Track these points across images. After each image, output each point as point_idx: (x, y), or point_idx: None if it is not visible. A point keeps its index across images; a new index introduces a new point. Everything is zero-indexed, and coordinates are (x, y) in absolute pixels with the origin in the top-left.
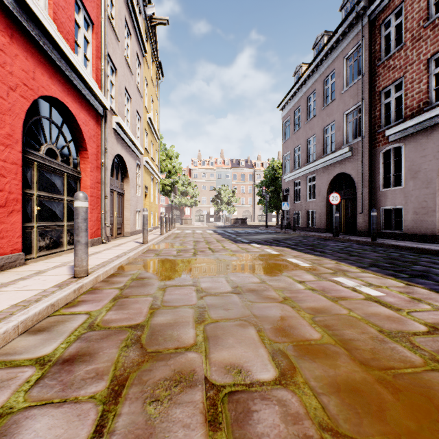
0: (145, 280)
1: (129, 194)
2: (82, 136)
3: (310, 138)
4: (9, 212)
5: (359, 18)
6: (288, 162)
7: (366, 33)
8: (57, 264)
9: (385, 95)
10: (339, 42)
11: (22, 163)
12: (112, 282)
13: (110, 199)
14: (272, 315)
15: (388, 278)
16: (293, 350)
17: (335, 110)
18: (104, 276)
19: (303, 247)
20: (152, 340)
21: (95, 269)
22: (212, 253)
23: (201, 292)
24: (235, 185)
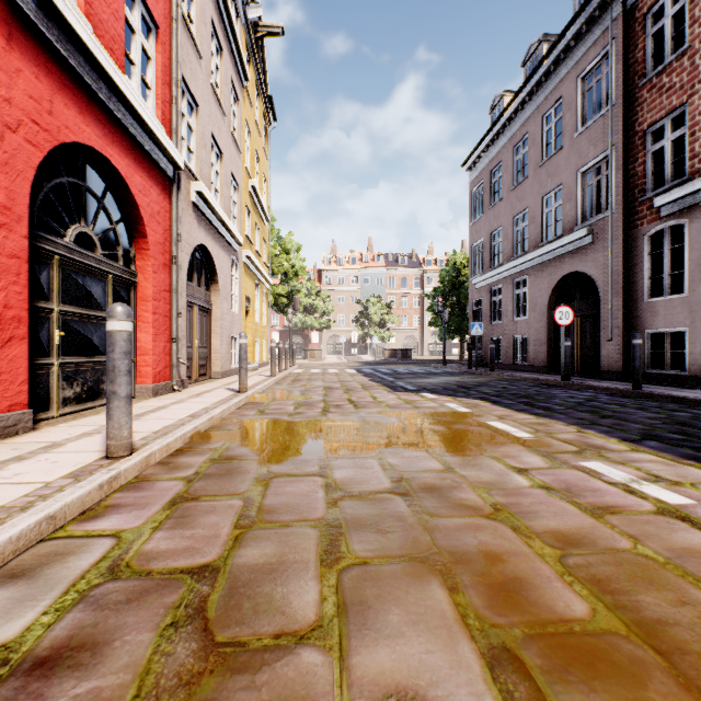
0: (235, 462)
1: (220, 310)
2: (138, 214)
3: (518, 215)
4: (4, 341)
5: (606, 6)
6: (480, 257)
7: (619, 31)
8: (87, 429)
9: (652, 136)
10: (570, 51)
11: (33, 257)
12: (175, 465)
13: (188, 319)
14: (476, 548)
15: (688, 465)
16: (537, 649)
17: (562, 166)
18: (163, 453)
19: (512, 399)
20: (229, 609)
21: (149, 440)
22: (355, 410)
23: (334, 490)
24: (392, 295)
